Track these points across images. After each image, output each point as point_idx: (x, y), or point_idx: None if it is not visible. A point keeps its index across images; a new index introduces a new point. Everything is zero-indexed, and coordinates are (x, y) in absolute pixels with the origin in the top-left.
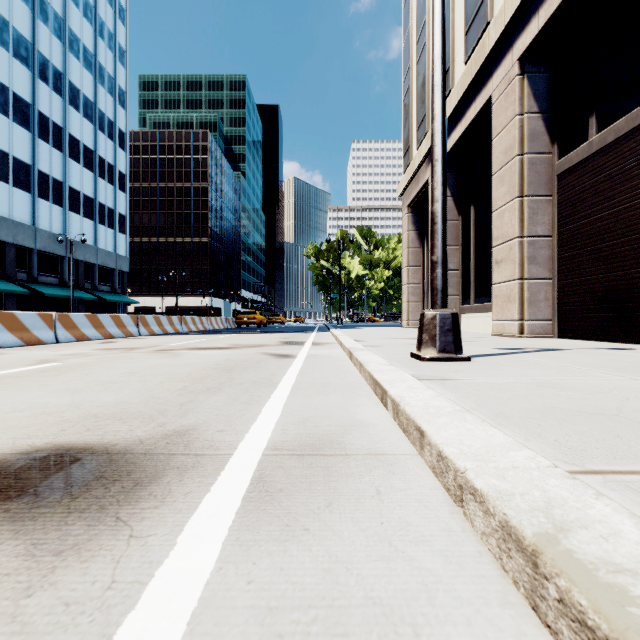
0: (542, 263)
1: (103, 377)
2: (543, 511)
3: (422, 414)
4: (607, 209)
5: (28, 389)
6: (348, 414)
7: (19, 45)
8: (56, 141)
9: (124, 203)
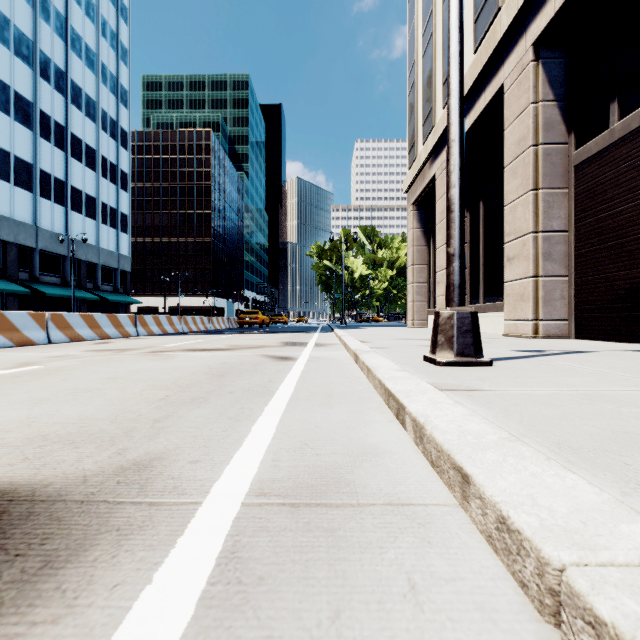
0: (558, 259)
1: (78, 384)
2: None
3: (460, 445)
4: (631, 201)
5: None
6: (357, 436)
7: (20, 43)
8: (58, 140)
9: (126, 203)
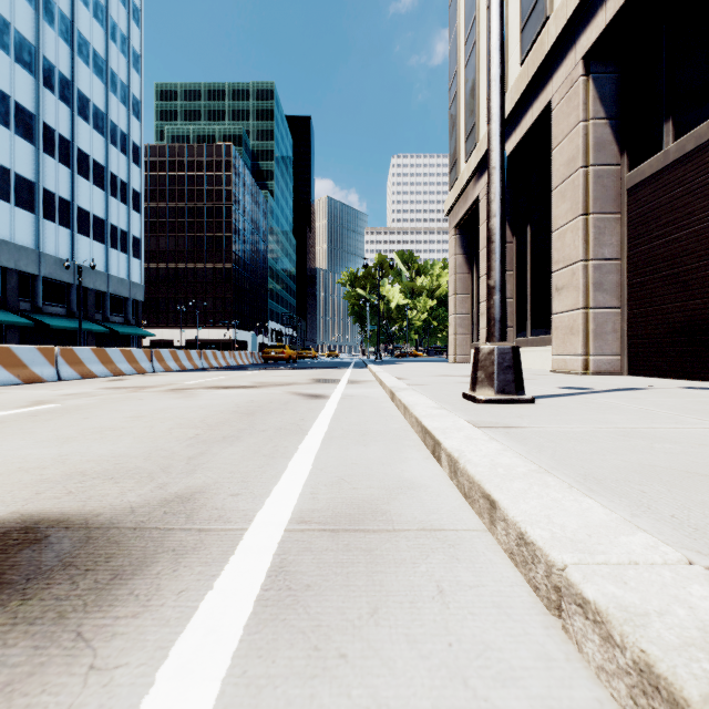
0: (610, 290)
1: (102, 422)
2: (703, 648)
3: (490, 476)
4: (686, 228)
5: (10, 437)
6: (393, 471)
7: (22, 49)
8: (63, 156)
9: (139, 225)
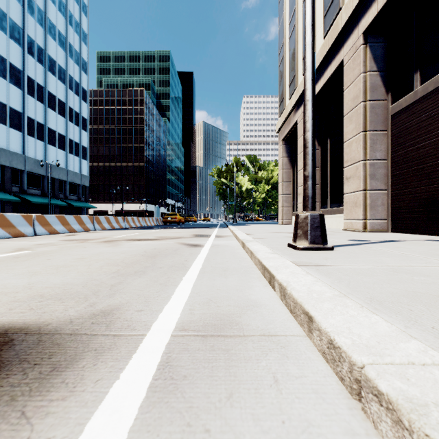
0: (380, 179)
1: (59, 262)
2: None
3: (308, 299)
4: (428, 139)
5: None
6: (243, 295)
7: (14, 30)
8: (39, 96)
9: (86, 139)
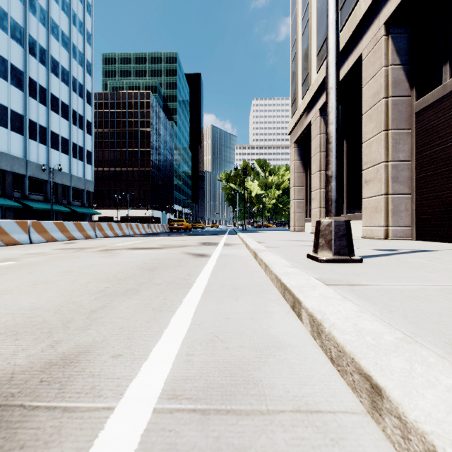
0: (403, 182)
1: (40, 276)
2: None
3: (362, 348)
4: None
5: None
6: (261, 328)
7: (15, 30)
8: (42, 98)
9: (90, 143)
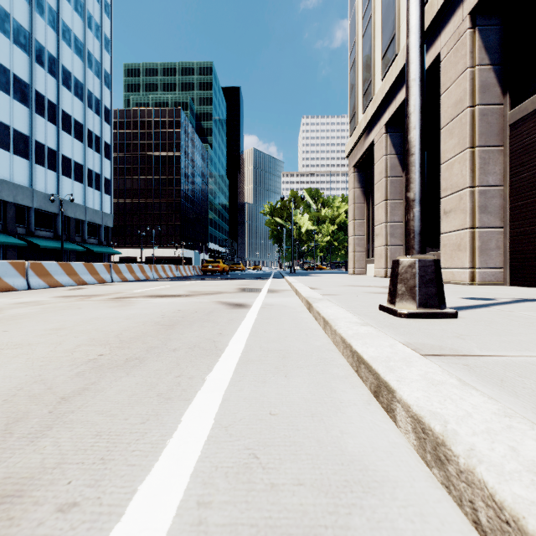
0: (493, 212)
1: (16, 336)
2: None
3: None
4: None
5: None
6: (329, 436)
7: (19, 34)
8: (51, 116)
9: (109, 169)
